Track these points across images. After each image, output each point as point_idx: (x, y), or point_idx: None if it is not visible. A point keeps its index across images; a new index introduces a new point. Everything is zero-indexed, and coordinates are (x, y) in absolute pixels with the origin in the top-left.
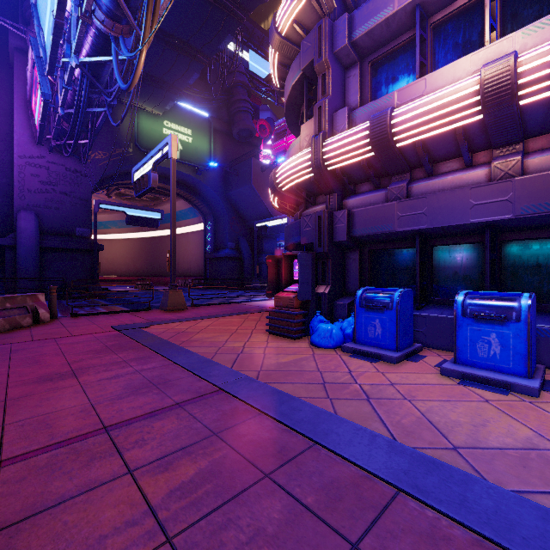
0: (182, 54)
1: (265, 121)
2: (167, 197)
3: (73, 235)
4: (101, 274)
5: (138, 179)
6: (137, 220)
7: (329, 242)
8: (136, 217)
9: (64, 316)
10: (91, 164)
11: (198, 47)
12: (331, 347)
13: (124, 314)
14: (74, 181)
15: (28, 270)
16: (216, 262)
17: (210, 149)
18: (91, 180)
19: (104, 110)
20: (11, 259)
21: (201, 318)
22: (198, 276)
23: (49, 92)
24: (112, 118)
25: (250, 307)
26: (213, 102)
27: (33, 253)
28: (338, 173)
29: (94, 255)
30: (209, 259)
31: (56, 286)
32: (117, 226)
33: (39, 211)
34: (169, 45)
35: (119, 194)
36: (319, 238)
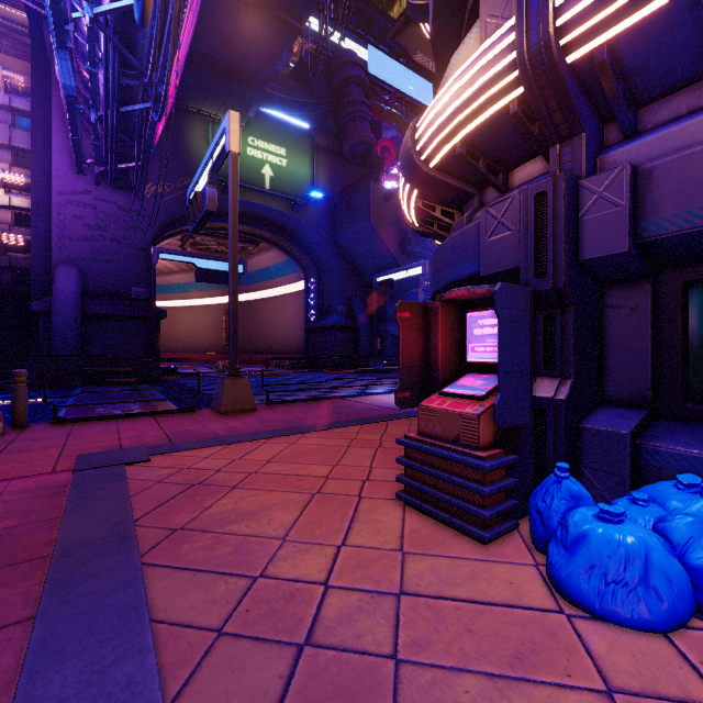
0: (264, 18)
1: (388, 141)
2: (255, 246)
3: (127, 298)
4: (180, 350)
5: (191, 201)
6: (209, 275)
7: (569, 262)
8: (208, 271)
9: (44, 422)
10: (151, 200)
11: (286, 3)
12: (651, 627)
13: (142, 421)
14: (129, 224)
15: (66, 344)
16: (321, 334)
17: (312, 175)
18: (151, 221)
19: (149, 106)
20: (47, 331)
21: (266, 435)
22: (298, 353)
23: (72, 83)
24: (178, 136)
25: (364, 407)
26: (316, 108)
27: (71, 322)
28: (600, 62)
29: (152, 324)
30: (311, 329)
31: (24, 371)
32: (198, 289)
33: (84, 266)
34: (245, 5)
35: (195, 245)
36: (536, 253)
